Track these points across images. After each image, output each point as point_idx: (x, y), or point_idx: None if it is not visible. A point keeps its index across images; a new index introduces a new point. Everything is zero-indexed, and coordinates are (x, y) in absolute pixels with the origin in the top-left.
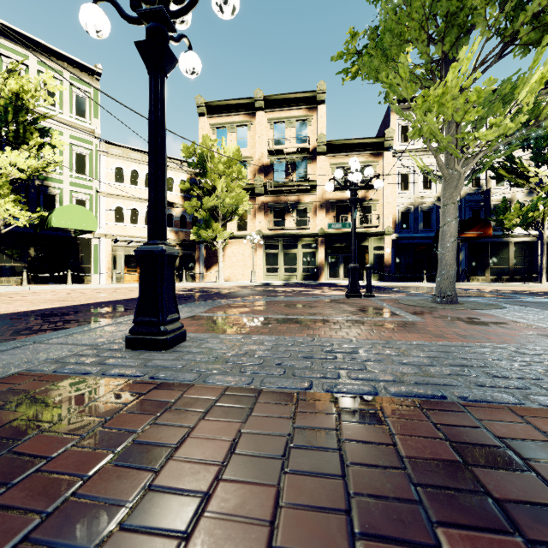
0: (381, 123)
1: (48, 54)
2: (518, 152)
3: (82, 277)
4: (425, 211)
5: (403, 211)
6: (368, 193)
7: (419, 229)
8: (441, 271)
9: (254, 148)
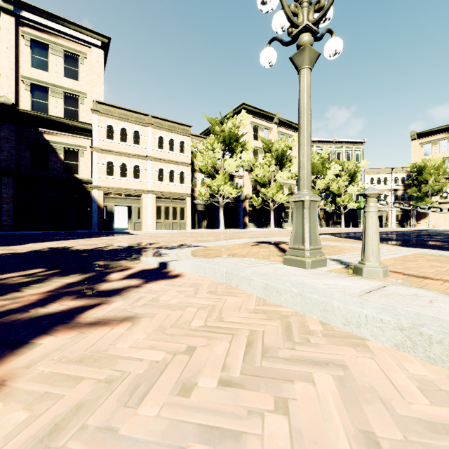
0: None
1: (348, 143)
2: None
3: (358, 225)
4: None
5: None
6: None
7: None
8: None
9: None
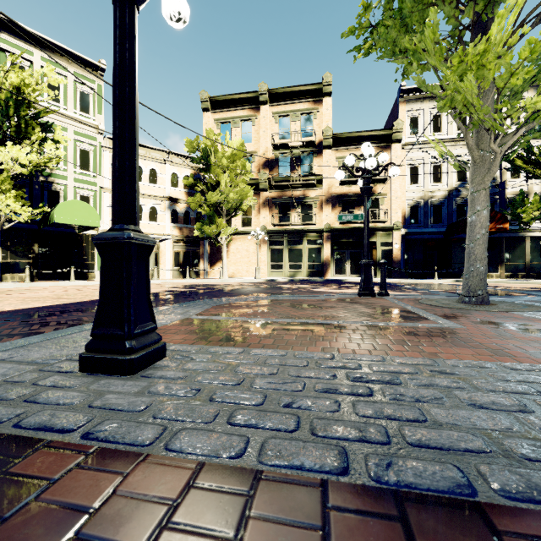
0: (389, 116)
1: (52, 50)
2: (535, 143)
3: (86, 274)
4: (435, 206)
5: (412, 205)
6: (376, 187)
7: (430, 223)
8: (469, 267)
9: (259, 143)
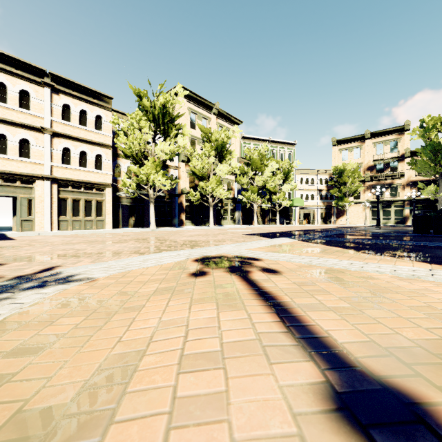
0: None
1: (282, 144)
2: None
3: (290, 222)
4: None
5: None
6: None
7: None
8: None
9: (364, 158)
